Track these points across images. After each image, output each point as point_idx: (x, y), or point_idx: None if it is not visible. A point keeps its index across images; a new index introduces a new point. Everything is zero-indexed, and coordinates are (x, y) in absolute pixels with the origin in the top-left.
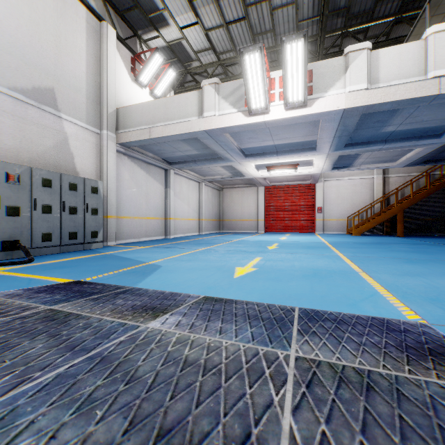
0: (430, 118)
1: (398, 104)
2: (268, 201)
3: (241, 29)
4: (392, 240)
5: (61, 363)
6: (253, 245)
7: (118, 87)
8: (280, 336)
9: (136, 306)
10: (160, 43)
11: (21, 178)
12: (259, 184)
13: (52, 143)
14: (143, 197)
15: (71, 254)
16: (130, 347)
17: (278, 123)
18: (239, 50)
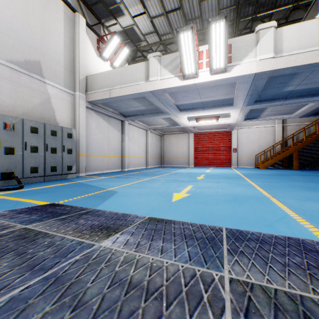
0: None
1: (297, 69)
2: (196, 143)
3: (177, 17)
4: (290, 172)
5: (18, 284)
6: (186, 176)
7: (87, 61)
8: (213, 256)
9: (94, 226)
10: (118, 28)
11: (15, 126)
12: (189, 131)
13: (39, 101)
14: (105, 140)
15: (52, 182)
16: (83, 266)
17: (205, 85)
18: (176, 29)
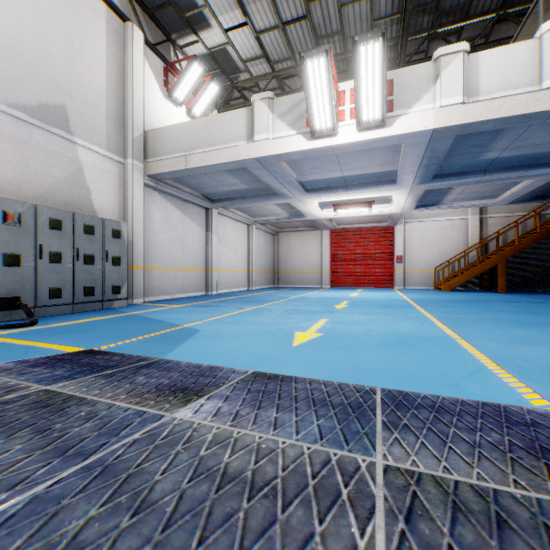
0: (544, 141)
1: (503, 122)
2: (334, 248)
3: (301, 31)
4: (492, 297)
5: (43, 477)
6: (316, 304)
7: (147, 105)
8: (359, 433)
9: (162, 386)
10: (200, 50)
11: (22, 218)
12: (323, 227)
13: (63, 175)
14: (178, 242)
15: (86, 315)
16: (146, 449)
17: (348, 148)
18: (299, 54)
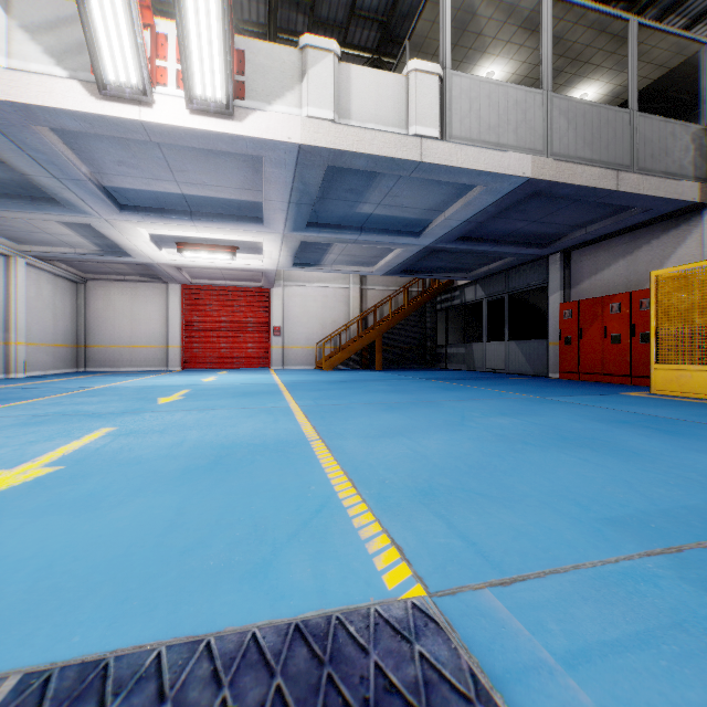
0: (411, 204)
1: (375, 163)
2: (188, 312)
3: None
4: (370, 375)
5: None
6: (126, 398)
7: None
8: None
9: None
10: None
11: None
12: (168, 278)
13: None
14: None
15: None
16: None
17: (177, 137)
18: None
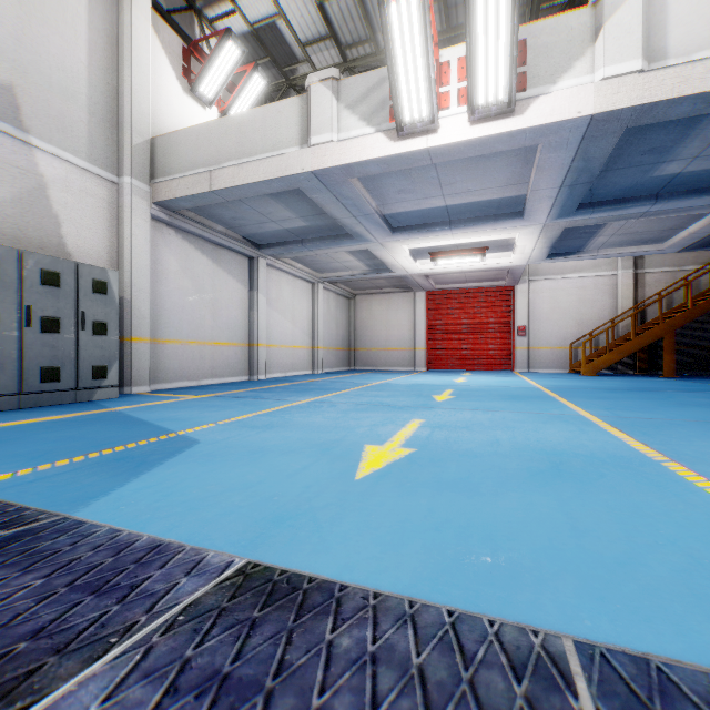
0: None
1: (705, 102)
2: (432, 316)
3: None
4: (660, 383)
5: None
6: (406, 393)
7: (156, 101)
8: None
9: None
10: (239, 27)
11: None
12: (416, 287)
13: (11, 193)
14: (207, 305)
15: (37, 412)
16: None
17: (455, 153)
18: None
